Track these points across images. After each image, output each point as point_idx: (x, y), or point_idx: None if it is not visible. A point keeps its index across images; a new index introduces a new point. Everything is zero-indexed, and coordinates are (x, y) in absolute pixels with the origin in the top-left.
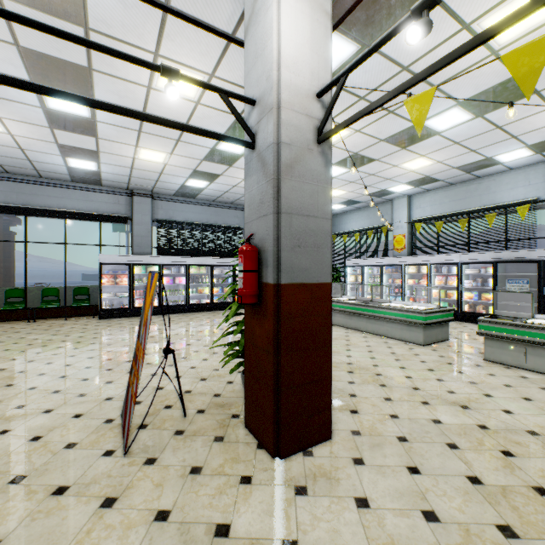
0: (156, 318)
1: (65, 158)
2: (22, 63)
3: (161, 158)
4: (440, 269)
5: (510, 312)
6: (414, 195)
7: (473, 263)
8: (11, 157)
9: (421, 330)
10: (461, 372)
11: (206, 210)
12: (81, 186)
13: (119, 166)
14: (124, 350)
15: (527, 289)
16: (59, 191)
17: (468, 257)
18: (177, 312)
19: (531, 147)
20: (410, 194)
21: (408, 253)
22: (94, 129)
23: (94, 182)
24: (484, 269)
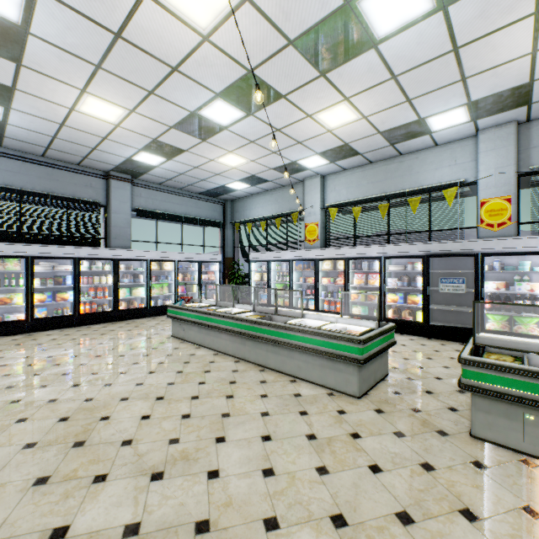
0: None
1: None
2: None
3: None
4: (360, 265)
5: (504, 339)
6: (328, 175)
7: (398, 257)
8: None
9: (356, 371)
10: (473, 515)
11: (29, 169)
12: None
13: None
14: None
15: (463, 290)
16: None
17: (394, 250)
18: None
19: (471, 107)
20: (324, 174)
21: (321, 245)
22: None
23: None
24: (412, 265)
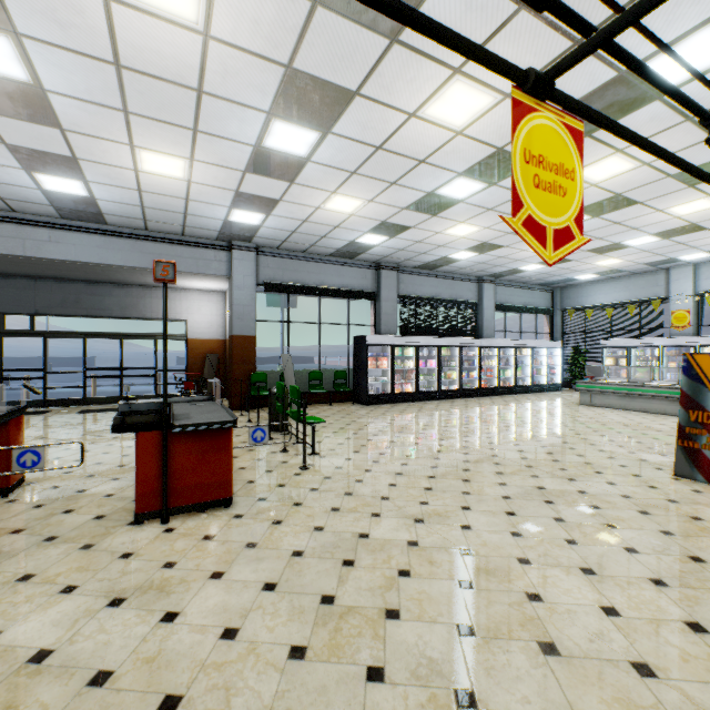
0: (422, 404)
1: (363, 234)
2: (478, 160)
3: (466, 232)
4: None
5: None
6: (701, 263)
7: None
8: (310, 234)
9: None
10: None
11: (441, 283)
12: (334, 260)
13: (407, 240)
14: (500, 432)
15: None
16: (316, 266)
17: None
18: (430, 399)
19: None
20: (697, 262)
21: (693, 332)
22: (447, 208)
23: (350, 256)
24: None
